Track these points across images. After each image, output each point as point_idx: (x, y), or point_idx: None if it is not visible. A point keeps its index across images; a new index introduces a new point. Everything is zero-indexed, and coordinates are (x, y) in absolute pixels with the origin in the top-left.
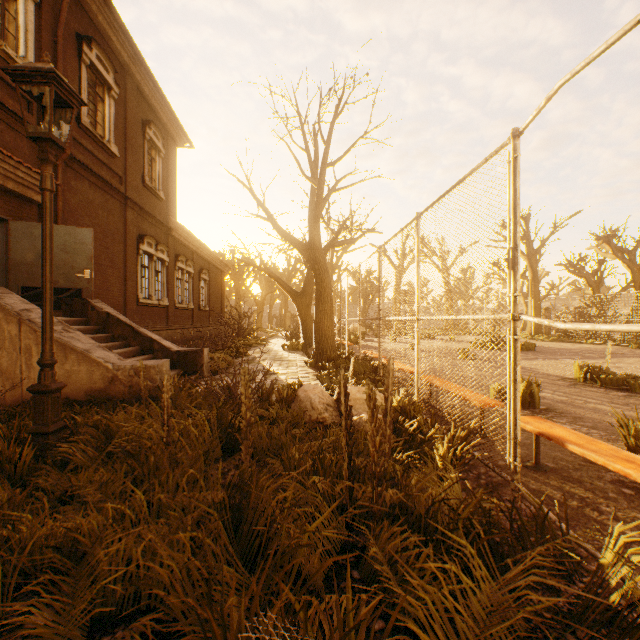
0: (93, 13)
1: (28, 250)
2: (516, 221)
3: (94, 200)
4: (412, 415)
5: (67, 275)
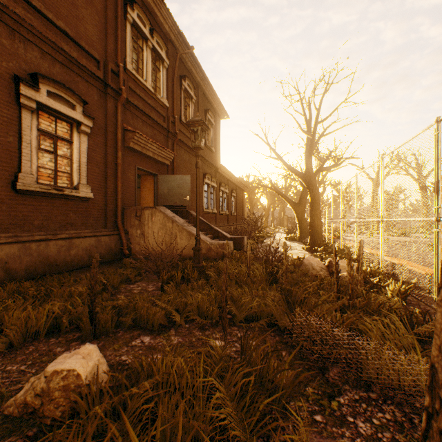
0: (186, 62)
1: (165, 188)
2: (438, 167)
3: (185, 159)
4: (376, 276)
5: (180, 199)
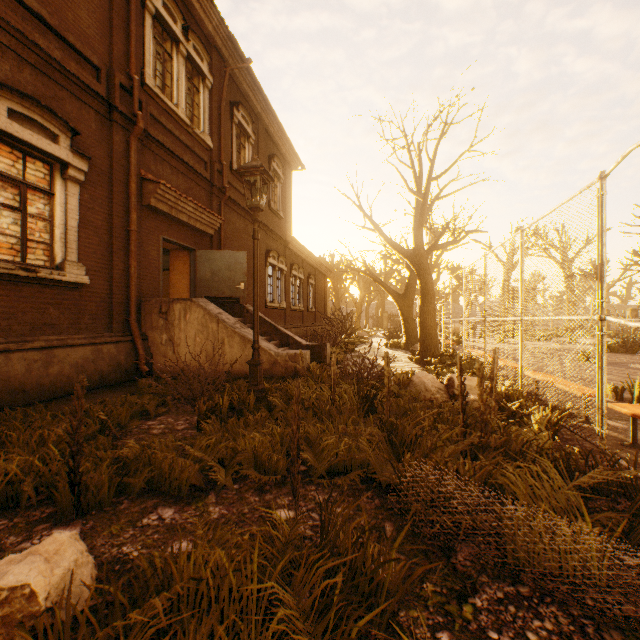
0: (240, 83)
1: (207, 270)
2: (602, 243)
3: (239, 227)
4: (515, 400)
5: (230, 287)
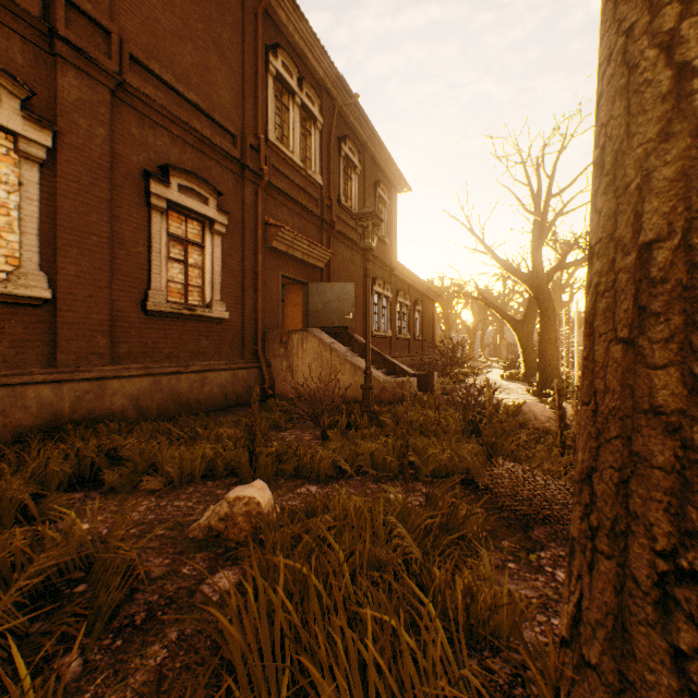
0: (347, 117)
1: (318, 302)
2: None
3: (346, 258)
4: None
5: (339, 317)
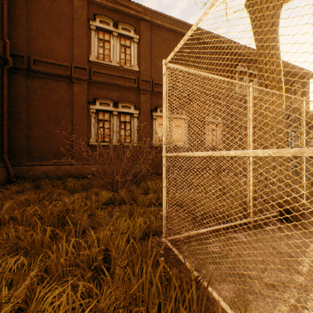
0: None
1: None
2: None
3: None
4: None
5: None
